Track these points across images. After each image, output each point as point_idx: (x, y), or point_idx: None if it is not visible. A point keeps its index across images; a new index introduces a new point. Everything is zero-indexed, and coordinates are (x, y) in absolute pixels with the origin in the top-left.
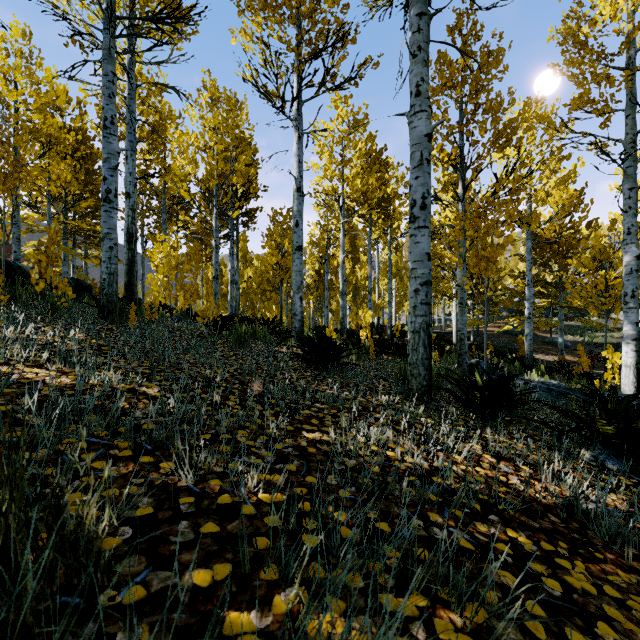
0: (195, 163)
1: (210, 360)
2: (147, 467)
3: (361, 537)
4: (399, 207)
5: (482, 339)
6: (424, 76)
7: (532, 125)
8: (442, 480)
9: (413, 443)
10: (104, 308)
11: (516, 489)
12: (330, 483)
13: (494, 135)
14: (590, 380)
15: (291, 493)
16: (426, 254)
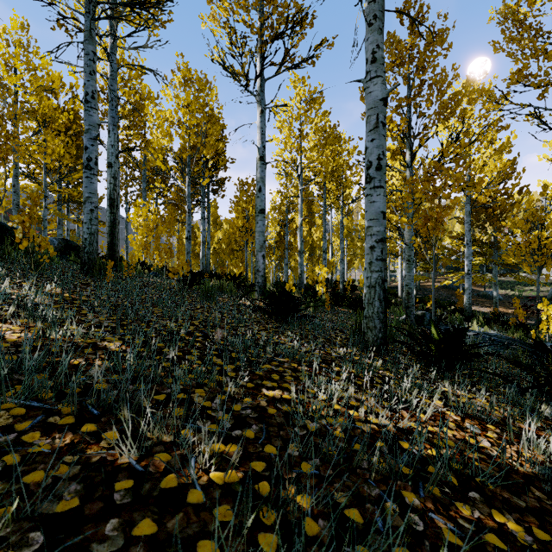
0: (170, 136)
1: (176, 313)
2: (81, 443)
3: (329, 533)
4: (350, 176)
5: (423, 293)
6: (379, 43)
7: (474, 98)
8: (410, 445)
9: (375, 400)
10: (85, 265)
11: (489, 454)
12: (291, 454)
13: (439, 107)
14: (525, 330)
15: (248, 469)
16: (381, 213)
